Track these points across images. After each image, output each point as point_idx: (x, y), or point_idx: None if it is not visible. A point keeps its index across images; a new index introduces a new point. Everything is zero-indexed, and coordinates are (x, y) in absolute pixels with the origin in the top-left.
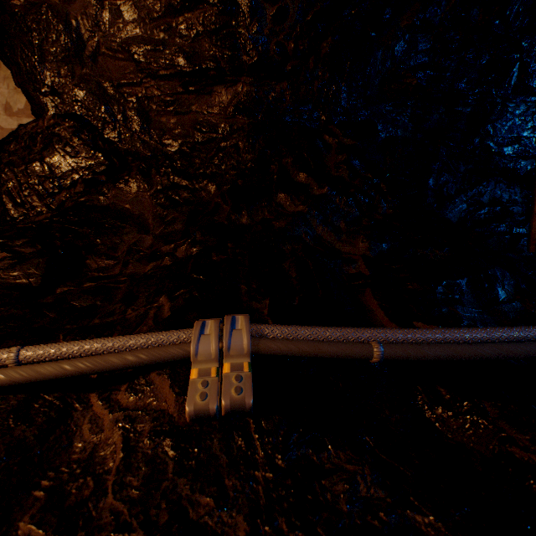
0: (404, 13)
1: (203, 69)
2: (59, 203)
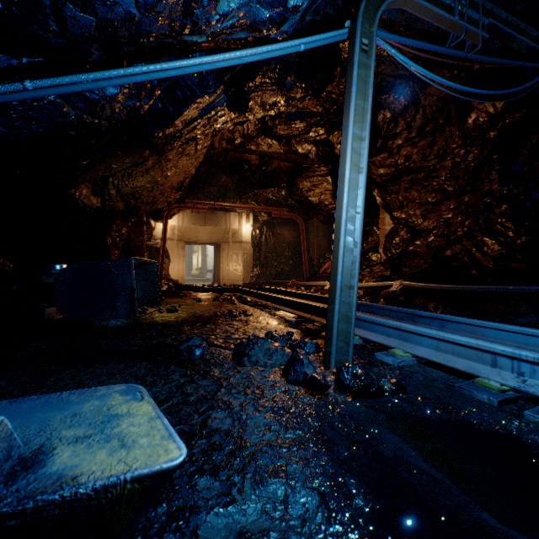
0: (522, 146)
1: (435, 200)
2: (399, 251)
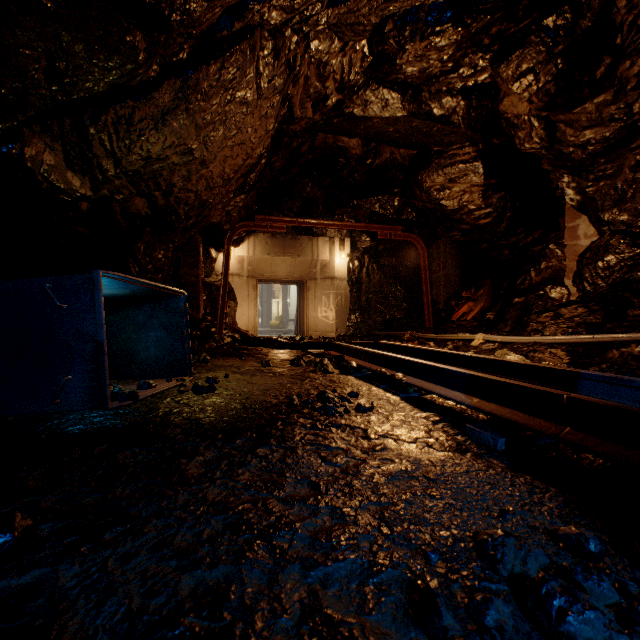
0: None
1: None
2: (611, 280)
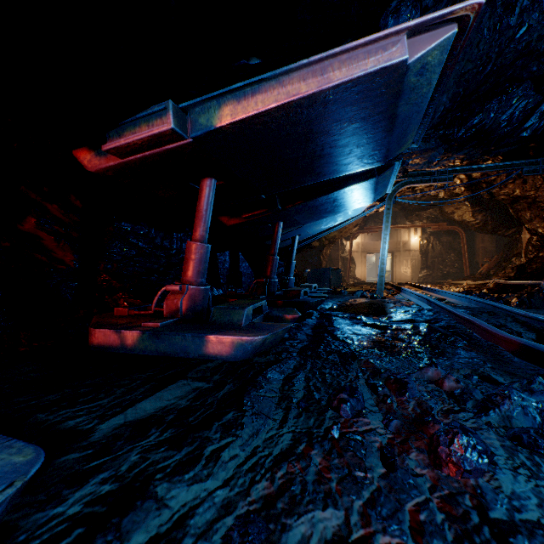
0: None
1: None
2: (532, 256)
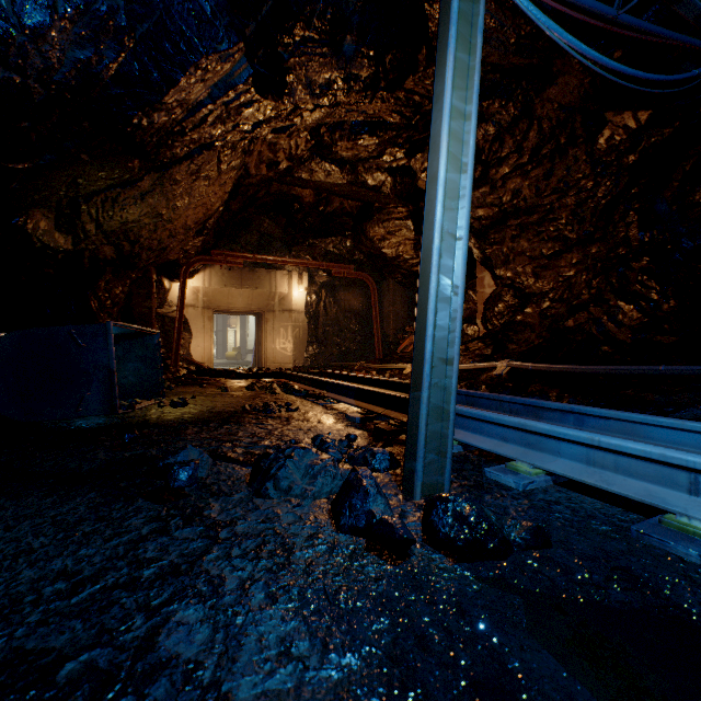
0: (671, 176)
1: (552, 252)
2: (503, 322)
